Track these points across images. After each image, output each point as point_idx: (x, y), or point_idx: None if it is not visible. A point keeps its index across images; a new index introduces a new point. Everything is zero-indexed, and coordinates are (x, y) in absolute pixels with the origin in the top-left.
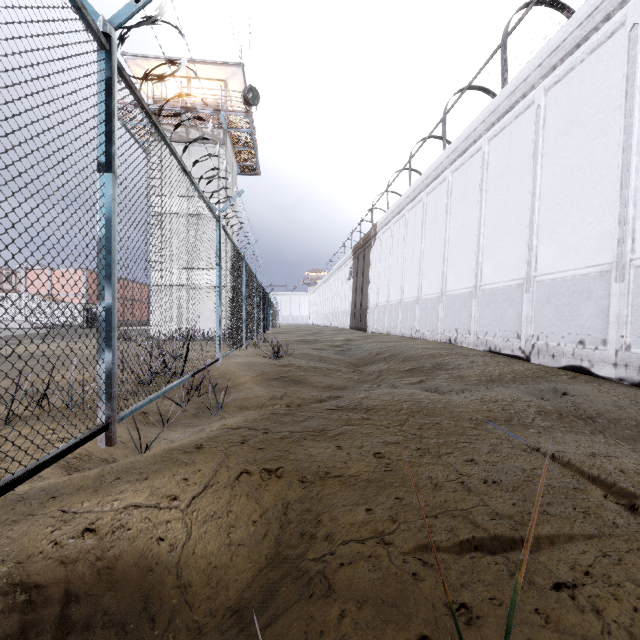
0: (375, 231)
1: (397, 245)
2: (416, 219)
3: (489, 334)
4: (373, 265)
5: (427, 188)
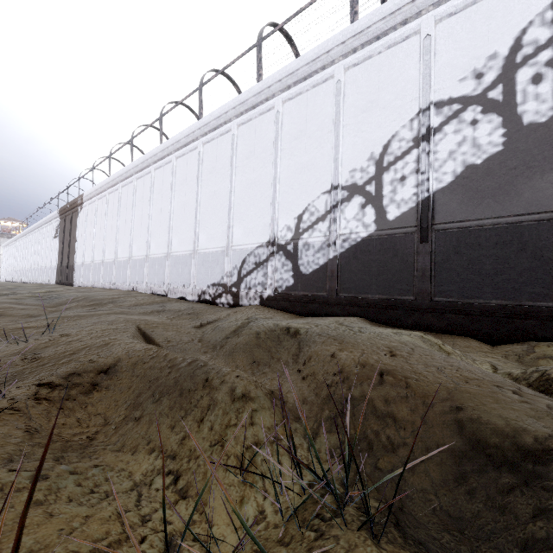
0: (82, 200)
1: (101, 217)
2: (115, 202)
3: (152, 284)
4: (80, 229)
5: (122, 182)
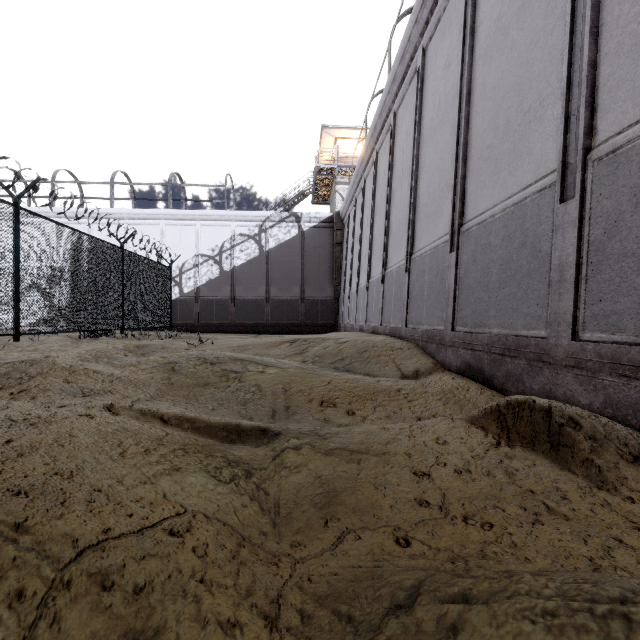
0: None
1: None
2: None
3: None
4: None
5: None
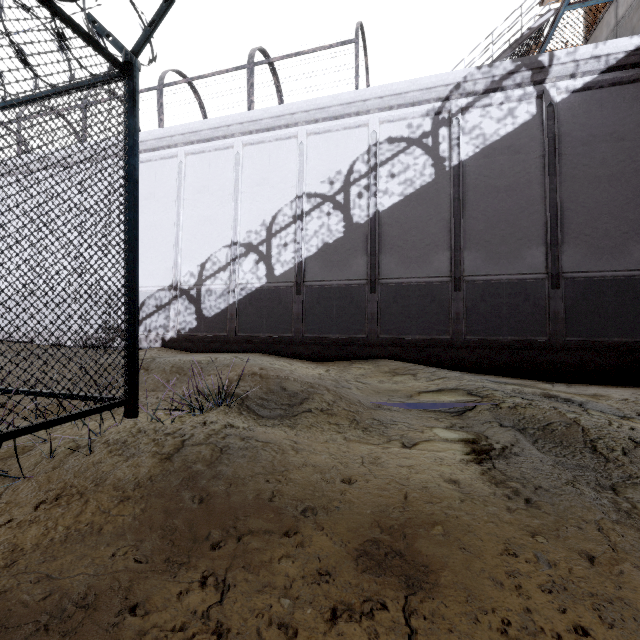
0: None
1: None
2: None
3: (6, 328)
4: None
5: None
